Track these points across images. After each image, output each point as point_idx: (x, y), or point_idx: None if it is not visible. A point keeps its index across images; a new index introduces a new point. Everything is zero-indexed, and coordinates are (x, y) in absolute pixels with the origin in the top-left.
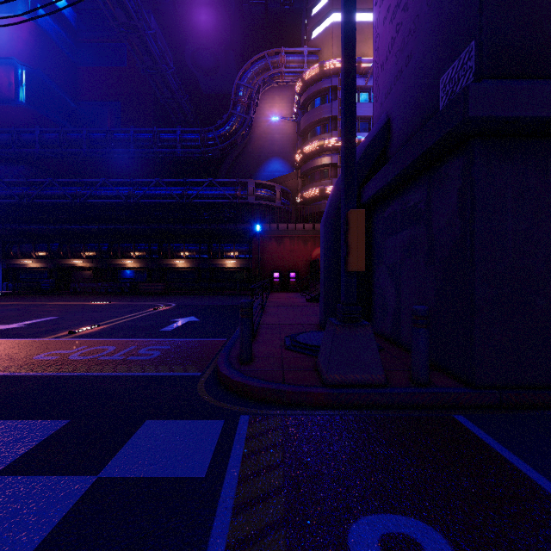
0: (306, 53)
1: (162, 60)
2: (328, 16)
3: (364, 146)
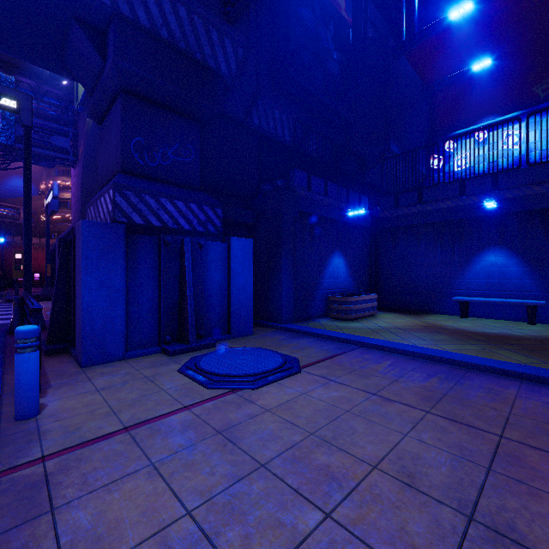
0: None
1: None
2: None
3: (64, 235)
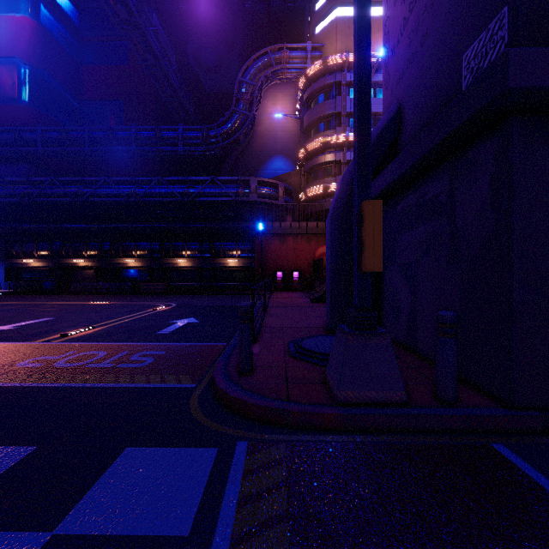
0: (309, 49)
1: (164, 57)
2: (332, 11)
3: (374, 136)
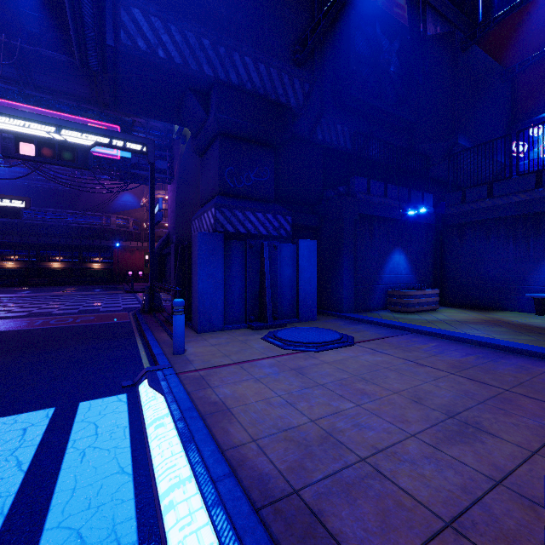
0: None
1: None
2: None
3: (163, 240)
